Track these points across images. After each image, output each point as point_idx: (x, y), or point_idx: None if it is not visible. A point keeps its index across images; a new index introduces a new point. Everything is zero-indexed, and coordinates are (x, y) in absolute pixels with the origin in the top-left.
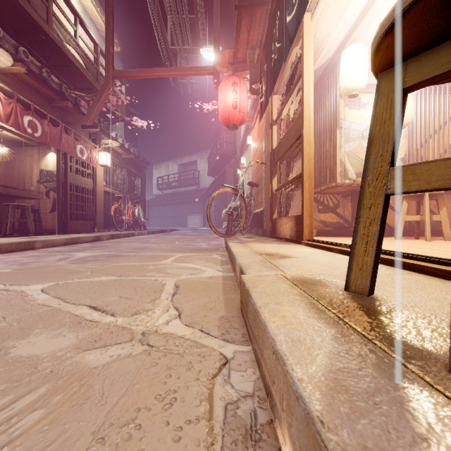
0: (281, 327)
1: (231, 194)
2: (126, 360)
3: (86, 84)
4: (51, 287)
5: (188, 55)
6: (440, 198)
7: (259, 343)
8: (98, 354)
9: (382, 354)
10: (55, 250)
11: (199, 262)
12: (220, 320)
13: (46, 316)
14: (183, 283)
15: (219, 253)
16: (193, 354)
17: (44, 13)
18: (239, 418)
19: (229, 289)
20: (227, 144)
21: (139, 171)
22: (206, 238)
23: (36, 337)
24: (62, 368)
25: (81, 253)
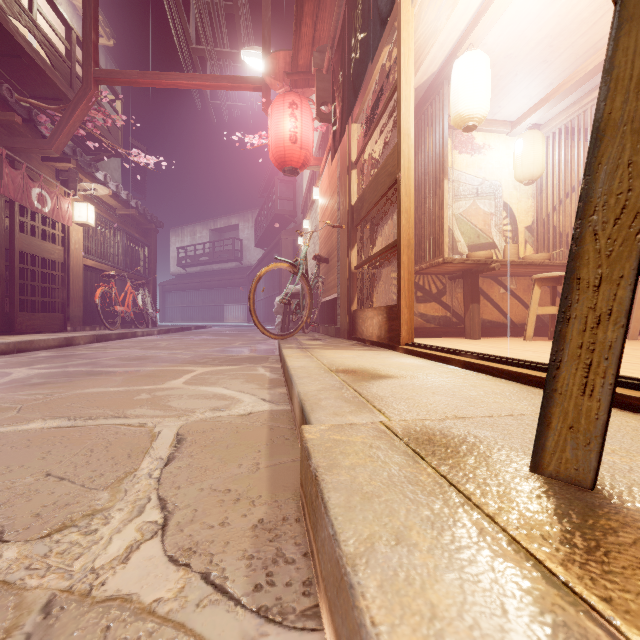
0: None
1: (289, 275)
2: None
3: (51, 90)
4: None
5: (223, 62)
6: None
7: None
8: None
9: None
10: None
11: (233, 383)
12: (256, 534)
13: None
14: (194, 431)
15: (268, 365)
16: None
17: None
18: None
19: (280, 443)
20: (283, 202)
21: (146, 236)
22: (250, 340)
23: None
24: None
25: (24, 369)
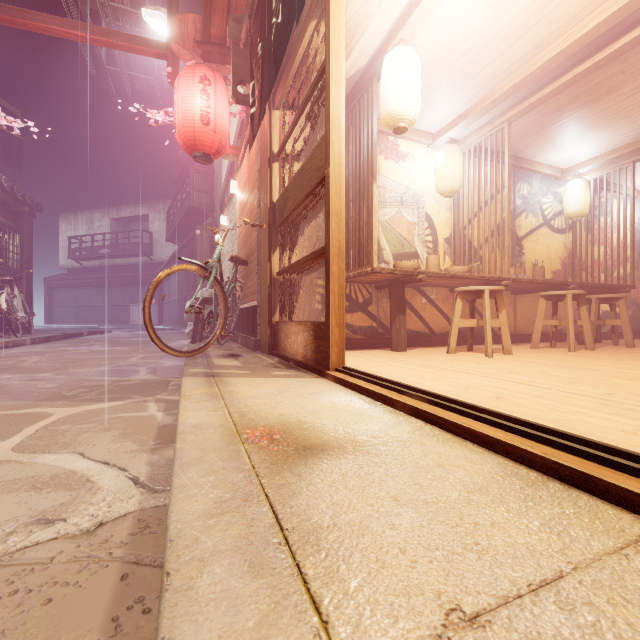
0: None
1: None
2: None
3: None
4: None
5: (123, 23)
6: (500, 296)
7: None
8: None
9: None
10: None
11: (98, 442)
12: None
13: None
14: None
15: (165, 397)
16: None
17: None
18: None
19: (126, 634)
20: (199, 195)
21: (17, 221)
22: (154, 351)
23: None
24: None
25: None
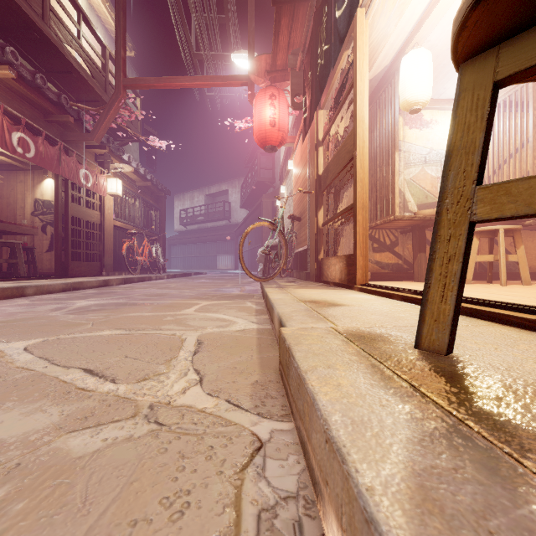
0: (336, 401)
1: (268, 231)
2: (124, 445)
3: (91, 95)
4: (37, 344)
5: (217, 62)
6: (517, 234)
7: (305, 422)
8: (87, 436)
9: (484, 444)
10: (50, 297)
11: (229, 312)
12: (254, 386)
13: (25, 384)
14: (208, 338)
15: (254, 300)
16: (216, 434)
17: (38, 7)
18: (278, 533)
19: (265, 346)
20: (263, 171)
21: (158, 202)
22: (238, 283)
23: (5, 414)
24: (33, 459)
25: (83, 301)
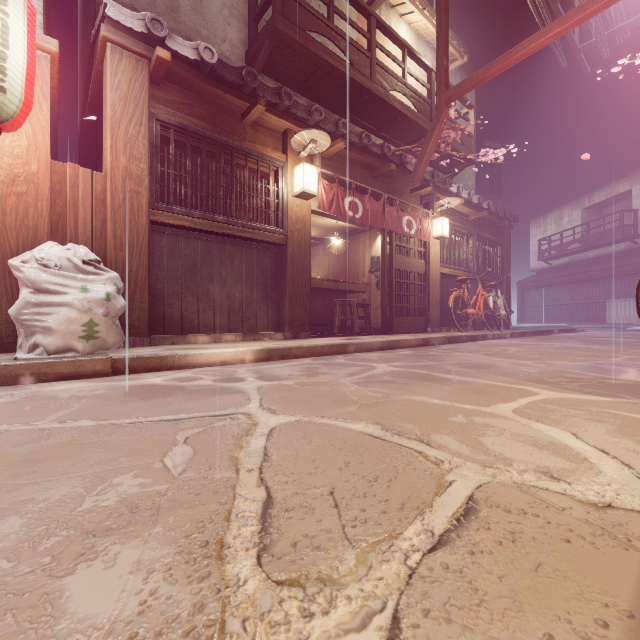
0: None
1: None
2: None
3: (417, 132)
4: (286, 425)
5: None
6: None
7: None
8: None
9: None
10: (363, 357)
11: (590, 429)
12: None
13: (206, 495)
14: (494, 502)
15: None
16: None
17: (367, 69)
18: None
19: None
20: None
21: (499, 235)
22: None
23: (132, 549)
24: None
25: (385, 365)
